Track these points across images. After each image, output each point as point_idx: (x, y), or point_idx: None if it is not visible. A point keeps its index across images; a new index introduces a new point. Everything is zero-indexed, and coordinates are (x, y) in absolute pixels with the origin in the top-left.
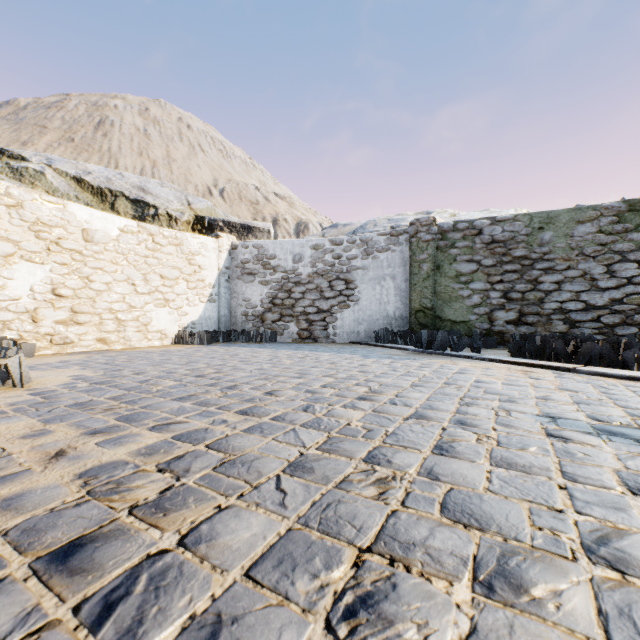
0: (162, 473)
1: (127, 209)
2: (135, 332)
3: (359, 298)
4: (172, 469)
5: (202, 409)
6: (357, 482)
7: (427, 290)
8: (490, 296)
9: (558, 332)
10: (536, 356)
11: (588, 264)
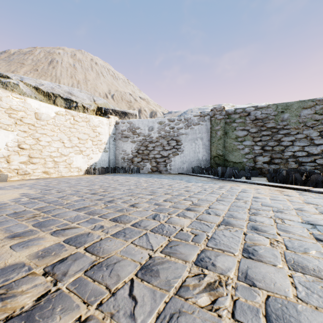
0: (45, 277)
1: (62, 103)
2: (64, 168)
3: (183, 150)
4: (54, 272)
5: (89, 217)
6: (192, 288)
7: (220, 145)
8: (254, 148)
9: (292, 168)
10: (283, 182)
11: (309, 131)
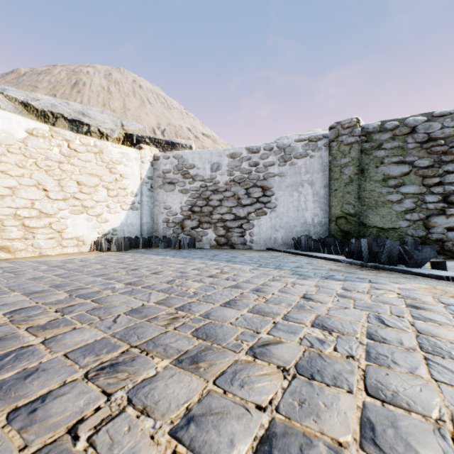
0: None
1: (65, 128)
2: (46, 239)
3: (276, 205)
4: None
5: None
6: None
7: (350, 195)
8: (426, 200)
9: None
10: None
11: None
